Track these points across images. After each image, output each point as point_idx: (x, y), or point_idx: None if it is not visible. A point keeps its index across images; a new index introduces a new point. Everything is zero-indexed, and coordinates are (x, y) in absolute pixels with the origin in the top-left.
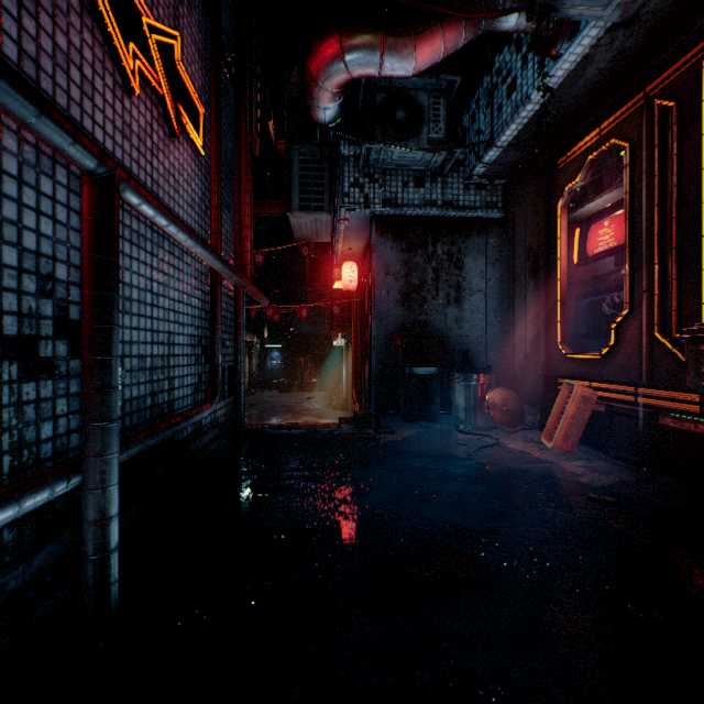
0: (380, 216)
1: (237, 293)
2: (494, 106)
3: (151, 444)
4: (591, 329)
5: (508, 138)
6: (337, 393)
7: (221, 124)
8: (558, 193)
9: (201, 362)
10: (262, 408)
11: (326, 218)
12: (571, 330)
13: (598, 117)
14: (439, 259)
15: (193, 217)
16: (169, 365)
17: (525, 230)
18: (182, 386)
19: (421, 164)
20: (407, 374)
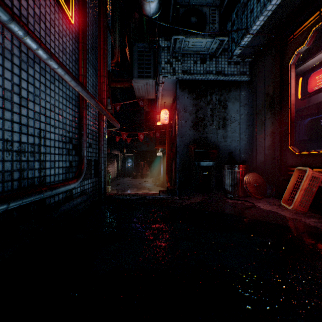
0: (181, 80)
1: (99, 117)
2: (248, 11)
3: (6, 208)
4: (312, 136)
5: (257, 27)
6: (158, 178)
7: (86, 8)
8: (288, 57)
9: (72, 154)
10: (122, 186)
11: (152, 82)
12: (297, 138)
13: (320, 2)
14: (213, 103)
15: (64, 59)
16: (40, 152)
17: (264, 84)
18: (53, 167)
19: (204, 50)
20: (197, 166)
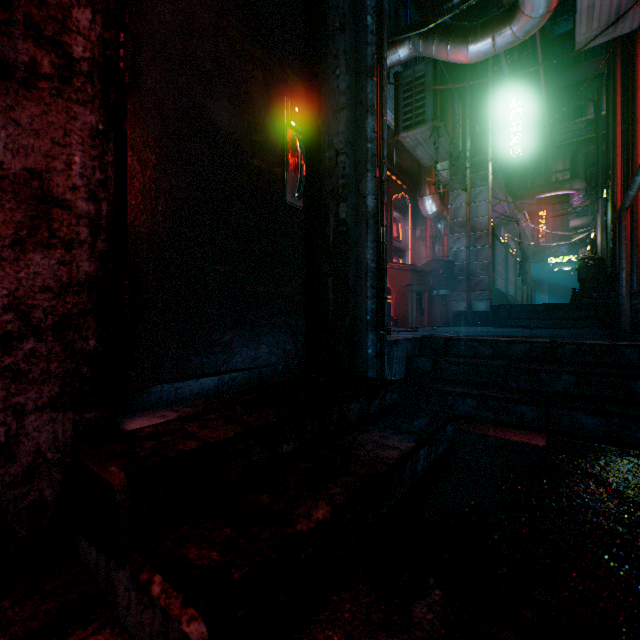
0: None
1: None
2: None
3: None
4: None
5: None
6: None
7: None
8: None
9: None
10: None
11: None
12: None
13: None
14: None
15: None
16: None
17: None
18: None
19: None
20: None
